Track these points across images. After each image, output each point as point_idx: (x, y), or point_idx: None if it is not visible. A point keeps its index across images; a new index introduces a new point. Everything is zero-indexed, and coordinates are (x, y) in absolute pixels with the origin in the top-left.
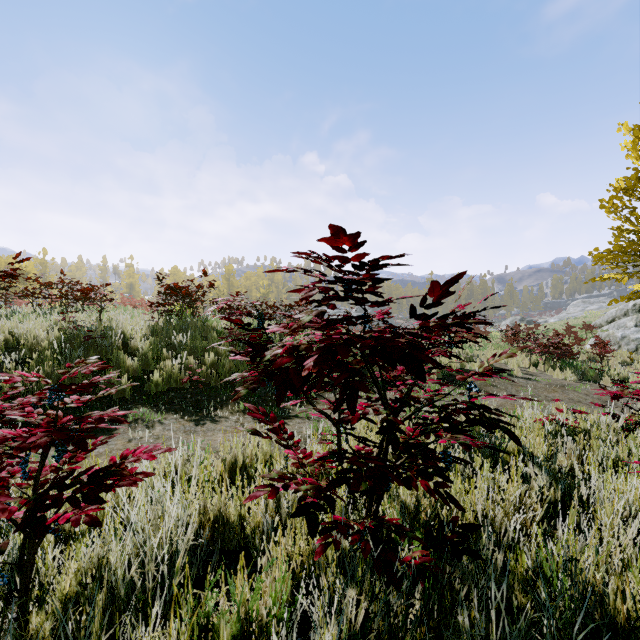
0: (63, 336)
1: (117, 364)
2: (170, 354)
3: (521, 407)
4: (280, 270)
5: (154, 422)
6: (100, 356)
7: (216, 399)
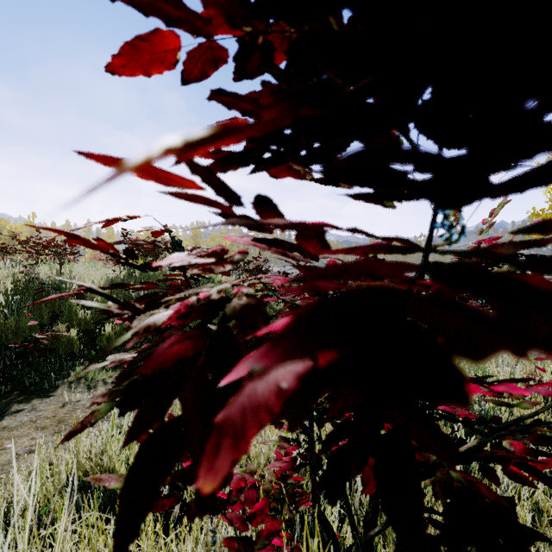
0: (10, 288)
1: (69, 317)
2: None
3: None
4: (162, 60)
5: (98, 381)
6: (54, 309)
7: None
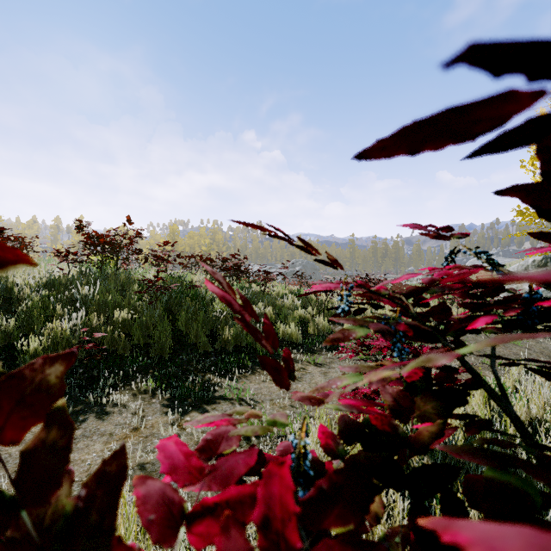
0: None
1: None
2: (66, 313)
3: (485, 370)
4: None
5: None
6: None
7: (119, 373)
